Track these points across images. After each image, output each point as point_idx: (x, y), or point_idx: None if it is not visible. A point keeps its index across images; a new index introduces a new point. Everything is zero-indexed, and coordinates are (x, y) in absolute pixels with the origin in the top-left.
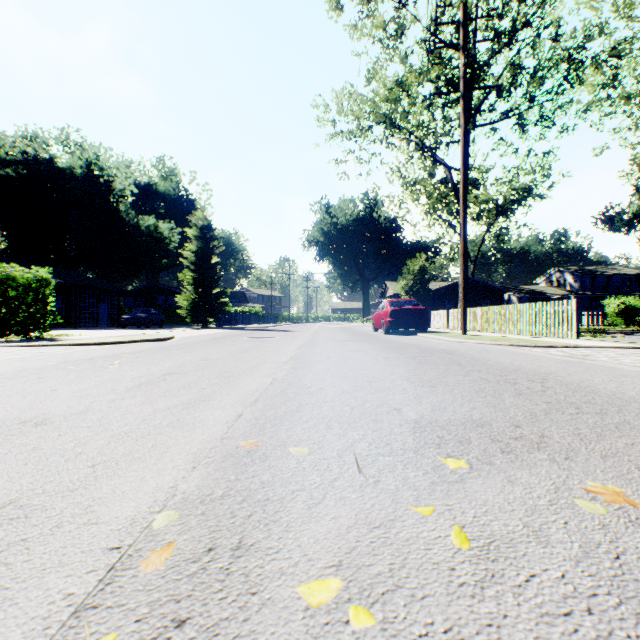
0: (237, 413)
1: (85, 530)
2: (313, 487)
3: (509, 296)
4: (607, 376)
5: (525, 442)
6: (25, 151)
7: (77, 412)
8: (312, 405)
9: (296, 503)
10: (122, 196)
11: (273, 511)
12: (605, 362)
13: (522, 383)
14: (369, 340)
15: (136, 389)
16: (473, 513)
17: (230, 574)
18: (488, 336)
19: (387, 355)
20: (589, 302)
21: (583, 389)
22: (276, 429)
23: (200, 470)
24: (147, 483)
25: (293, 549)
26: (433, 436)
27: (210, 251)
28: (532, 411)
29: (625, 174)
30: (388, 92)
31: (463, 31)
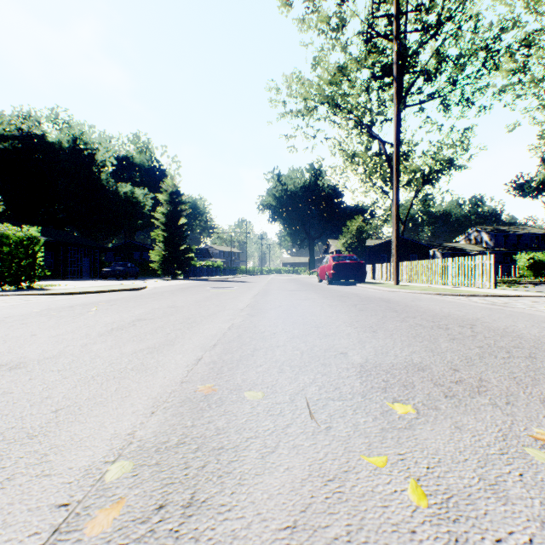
0: (197, 357)
1: (36, 483)
2: (267, 434)
3: (434, 252)
4: (528, 322)
5: (466, 386)
6: (20, 128)
7: (50, 356)
8: (266, 349)
9: (250, 452)
10: (103, 166)
11: (227, 461)
12: (524, 309)
13: (454, 328)
14: (315, 290)
15: (107, 334)
16: (426, 464)
17: (179, 538)
18: (418, 286)
19: (331, 303)
20: (502, 257)
21: (509, 334)
22: (232, 373)
23: (158, 415)
24: (105, 429)
25: (246, 507)
26: (379, 380)
27: (178, 213)
28: (467, 355)
29: (534, 147)
30: (331, 77)
31: (396, 23)
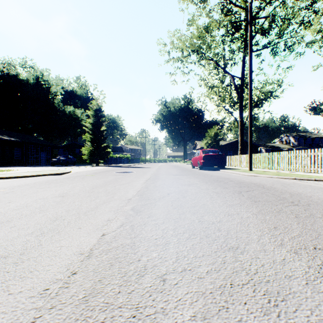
0: None
1: None
2: None
3: (260, 149)
4: None
5: None
6: (3, 70)
7: None
8: None
9: None
10: (55, 95)
11: None
12: None
13: None
14: (192, 174)
15: None
16: None
17: None
18: (267, 171)
19: (215, 189)
20: None
21: None
22: None
23: None
24: None
25: None
26: None
27: (100, 123)
28: None
29: None
30: (200, 32)
31: None
